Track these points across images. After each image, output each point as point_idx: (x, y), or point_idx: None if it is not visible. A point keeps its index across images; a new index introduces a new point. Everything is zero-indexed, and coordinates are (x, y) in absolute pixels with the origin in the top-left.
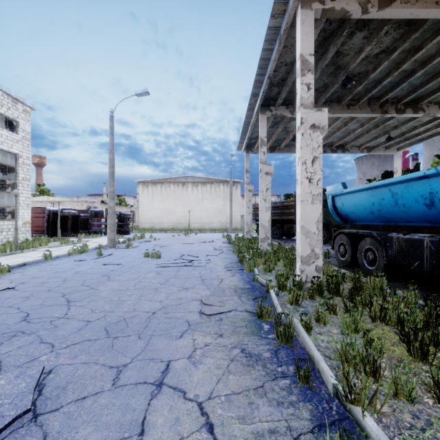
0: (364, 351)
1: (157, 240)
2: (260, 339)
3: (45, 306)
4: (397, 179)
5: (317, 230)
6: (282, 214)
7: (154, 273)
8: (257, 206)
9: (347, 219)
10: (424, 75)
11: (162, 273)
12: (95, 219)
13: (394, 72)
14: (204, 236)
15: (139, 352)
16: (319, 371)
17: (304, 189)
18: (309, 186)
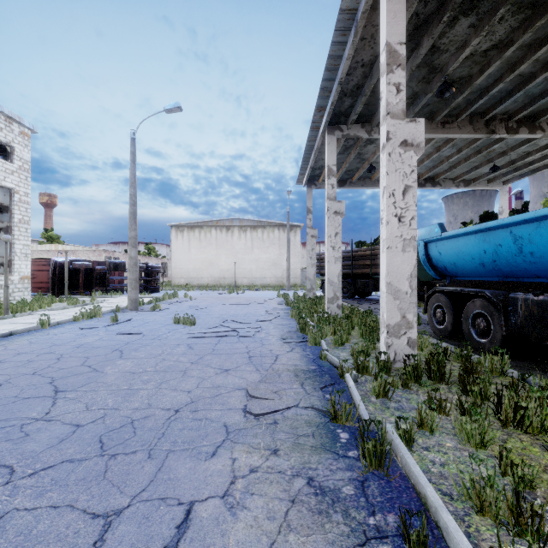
0: (502, 483)
1: (194, 301)
2: (337, 460)
3: (21, 399)
4: (522, 217)
5: (411, 289)
6: (354, 266)
7: (184, 347)
8: (322, 256)
9: (445, 273)
10: (546, 81)
11: (195, 347)
12: (116, 273)
13: (508, 76)
14: (254, 294)
15: (146, 484)
16: (438, 527)
17: (391, 231)
18: (398, 227)
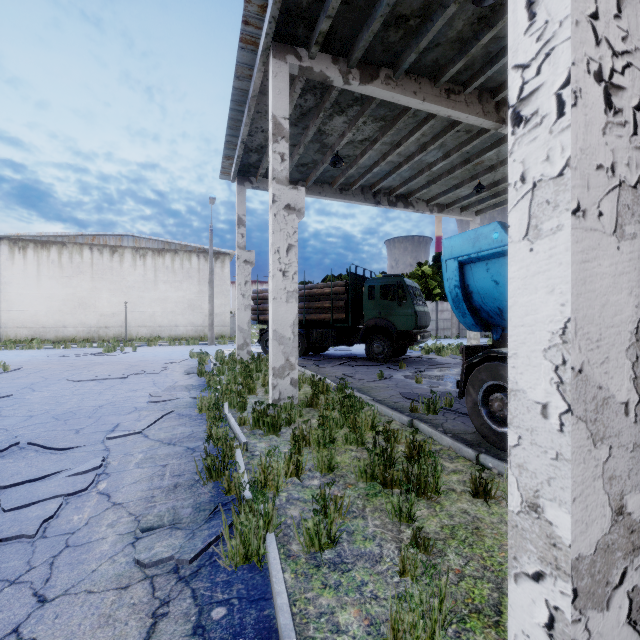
0: None
1: (8, 374)
2: None
3: None
4: None
5: (637, 390)
6: (307, 310)
7: None
8: (261, 295)
9: (493, 321)
10: None
11: None
12: None
13: None
14: (152, 353)
15: None
16: None
17: (586, 139)
18: (605, 128)
